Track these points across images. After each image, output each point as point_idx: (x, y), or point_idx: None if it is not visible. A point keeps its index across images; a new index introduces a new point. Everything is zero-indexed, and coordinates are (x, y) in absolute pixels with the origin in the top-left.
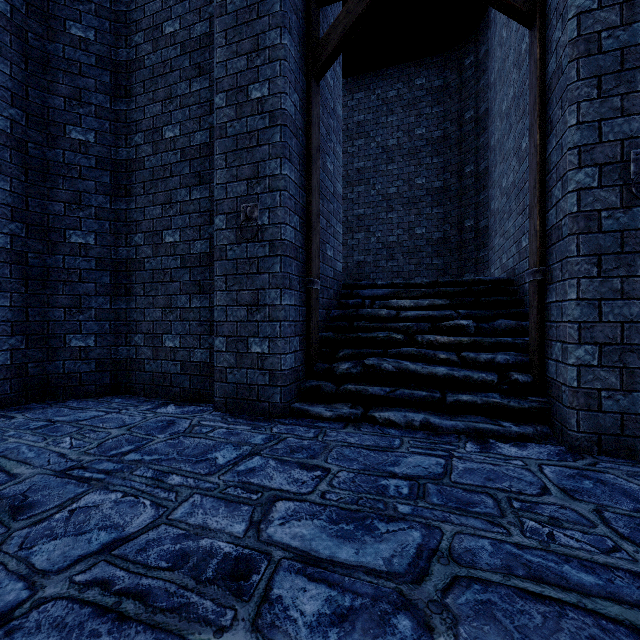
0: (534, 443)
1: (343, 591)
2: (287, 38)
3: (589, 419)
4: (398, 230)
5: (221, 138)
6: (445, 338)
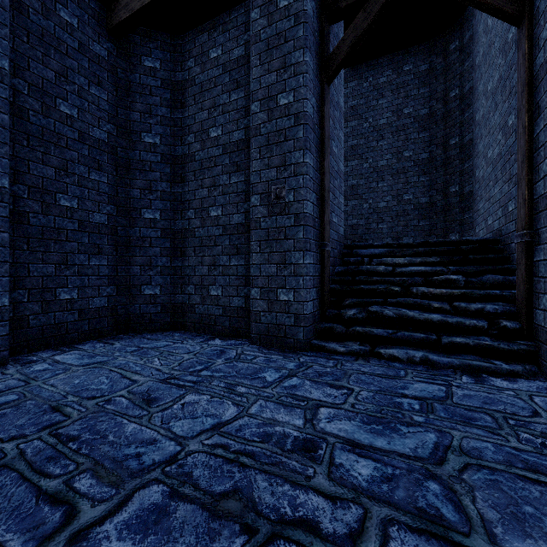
0: (523, 379)
1: (385, 464)
2: (308, 56)
3: None
4: (387, 197)
5: (256, 136)
6: (438, 290)
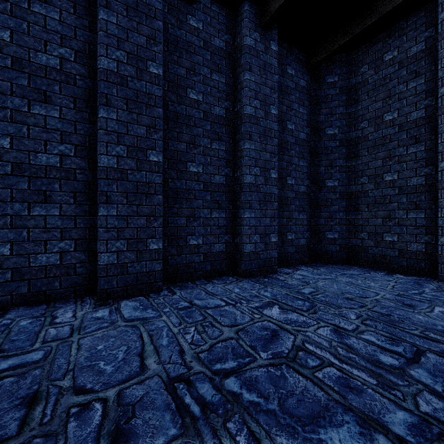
0: None
1: None
2: None
3: None
4: None
5: None
6: None
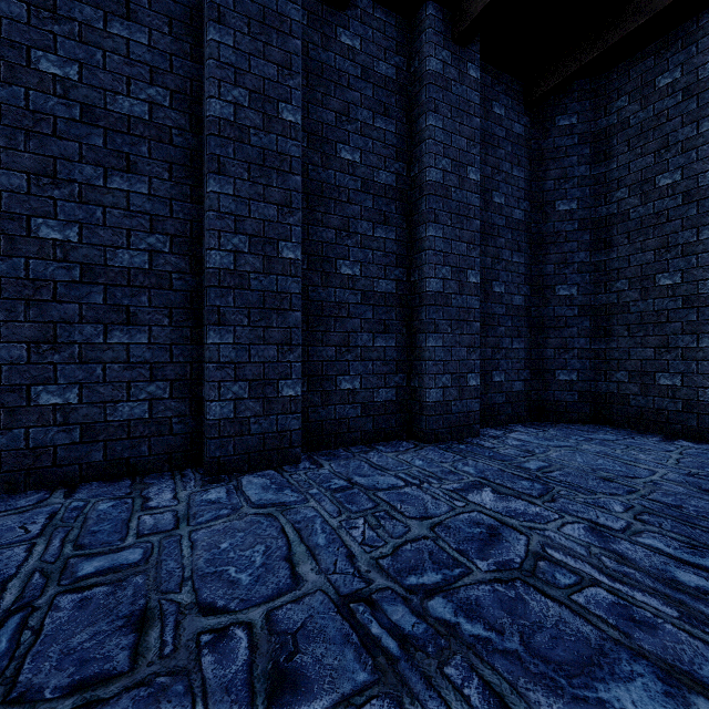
0: None
1: None
2: None
3: None
4: None
5: None
6: None
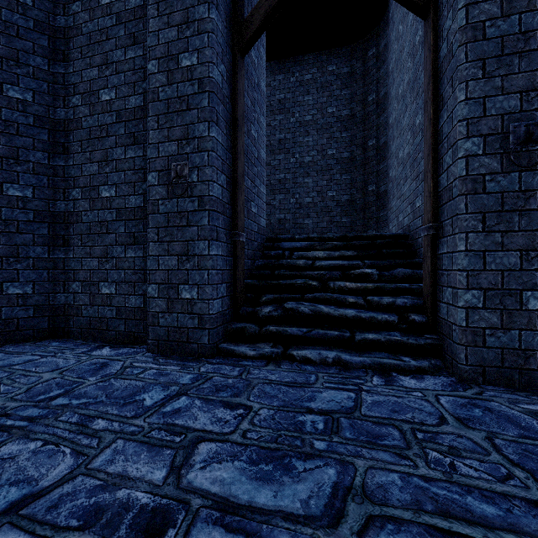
0: (430, 375)
1: None
2: (214, 13)
3: (475, 354)
4: (313, 193)
5: (153, 101)
6: (353, 284)
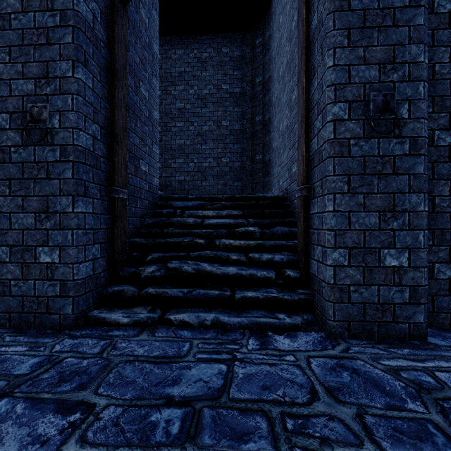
0: (302, 331)
1: None
2: None
3: (342, 309)
4: (210, 158)
5: (4, 29)
6: (237, 242)
